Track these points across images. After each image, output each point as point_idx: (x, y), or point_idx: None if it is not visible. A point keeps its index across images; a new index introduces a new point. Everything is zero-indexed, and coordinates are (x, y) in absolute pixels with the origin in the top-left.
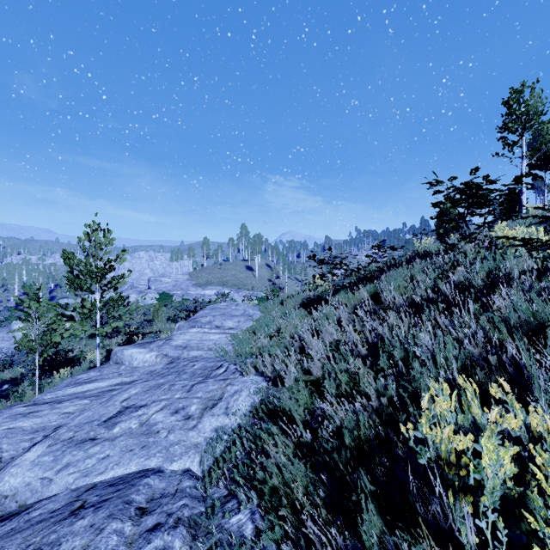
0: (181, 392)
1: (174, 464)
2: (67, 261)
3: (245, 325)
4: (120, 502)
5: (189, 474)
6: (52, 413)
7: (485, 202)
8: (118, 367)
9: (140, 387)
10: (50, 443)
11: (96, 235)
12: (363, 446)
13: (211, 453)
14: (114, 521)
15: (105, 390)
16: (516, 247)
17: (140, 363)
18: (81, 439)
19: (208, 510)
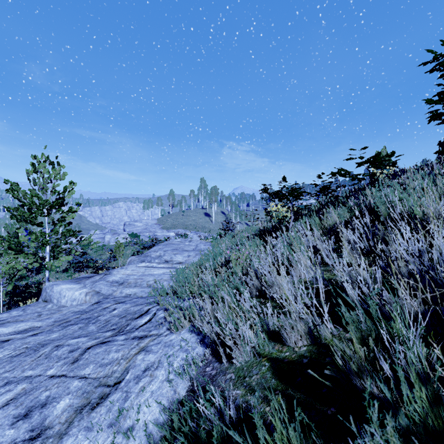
0: (62, 363)
1: None
2: (10, 192)
3: (194, 259)
4: None
5: None
6: None
7: None
8: (44, 305)
9: (13, 347)
10: None
11: (43, 167)
12: None
13: None
14: None
15: None
16: None
17: (68, 302)
18: None
19: None
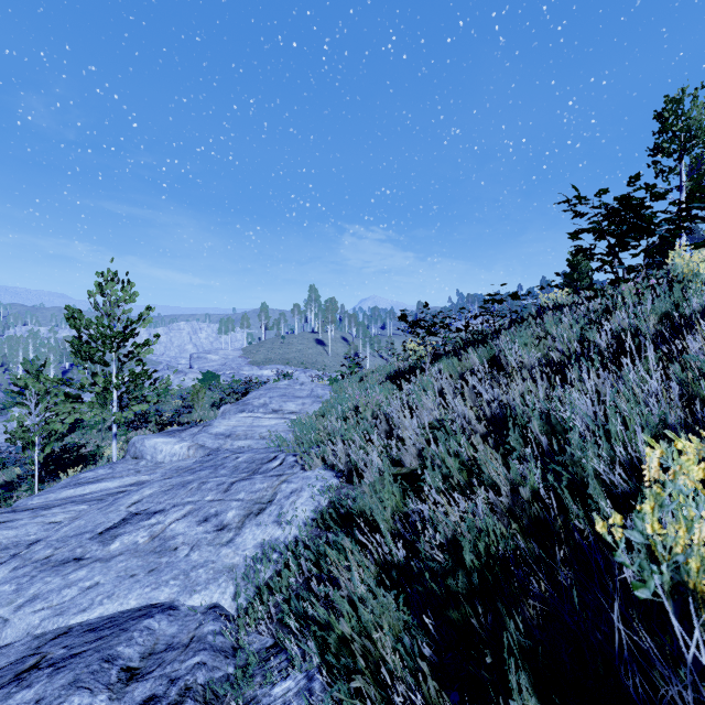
0: (215, 492)
1: (196, 597)
2: (72, 321)
3: (312, 408)
4: (96, 659)
5: (216, 613)
6: (33, 523)
7: (648, 226)
8: (136, 462)
9: (158, 485)
10: (16, 564)
11: (112, 288)
12: (495, 568)
13: (253, 580)
14: (78, 692)
15: (113, 492)
16: (702, 280)
17: (166, 457)
18: (61, 559)
19: (238, 672)
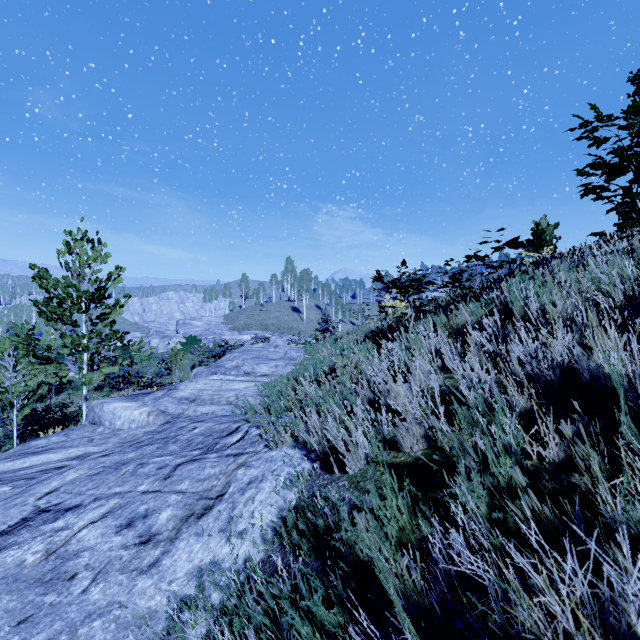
0: (153, 479)
1: None
2: (37, 281)
3: (285, 370)
4: None
5: None
6: None
7: None
8: (93, 429)
9: (87, 467)
10: None
11: (80, 247)
12: None
13: None
14: None
15: (50, 468)
16: None
17: (125, 424)
18: None
19: None
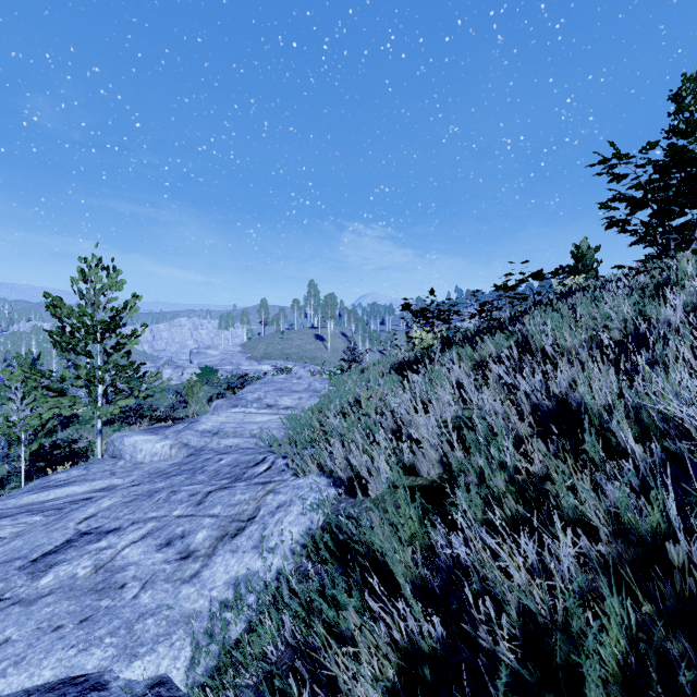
0: (186, 505)
1: (136, 665)
2: (51, 310)
3: (309, 403)
4: None
5: (158, 696)
6: None
7: None
8: (114, 462)
9: (120, 495)
10: None
11: (95, 274)
12: None
13: (219, 636)
14: None
15: (77, 499)
16: None
17: (147, 457)
18: None
19: None
